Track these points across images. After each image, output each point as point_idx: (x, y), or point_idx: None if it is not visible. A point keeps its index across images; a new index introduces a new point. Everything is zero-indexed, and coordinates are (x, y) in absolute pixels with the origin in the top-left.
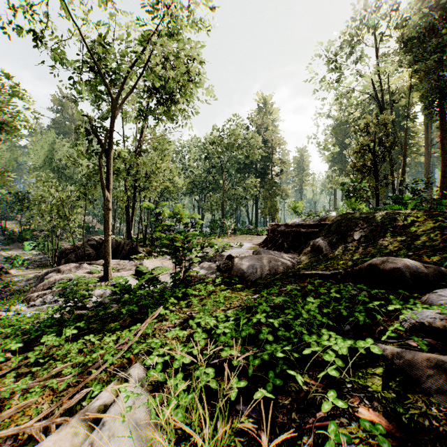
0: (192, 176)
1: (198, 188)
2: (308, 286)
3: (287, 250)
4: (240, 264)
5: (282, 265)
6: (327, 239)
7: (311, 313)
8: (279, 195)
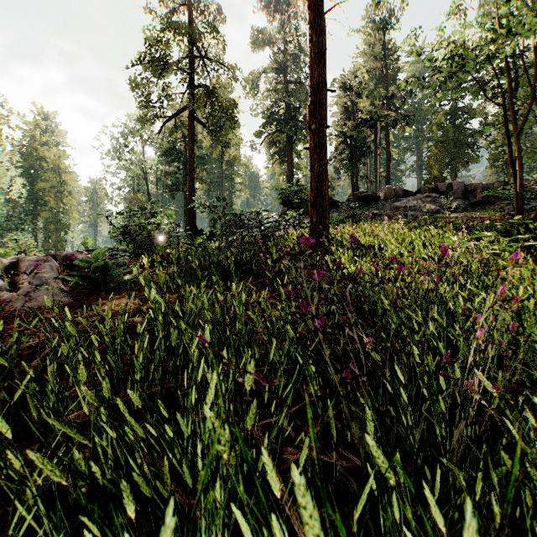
0: None
1: None
2: None
3: None
4: None
5: None
6: None
7: None
8: (67, 230)
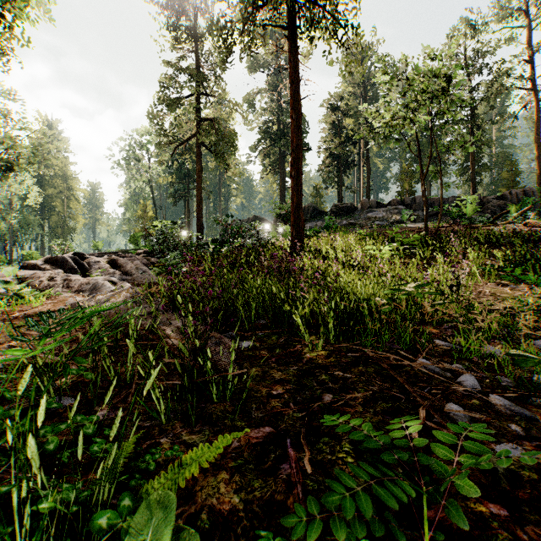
0: None
1: None
2: None
3: None
4: None
5: None
6: None
7: None
8: (73, 233)
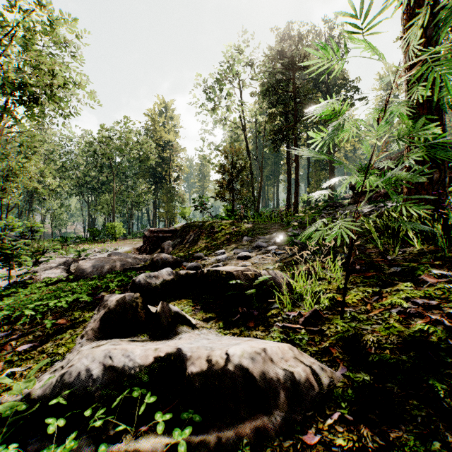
0: (80, 174)
1: (88, 188)
2: (106, 275)
3: (148, 252)
4: (82, 265)
5: (127, 264)
6: (173, 242)
7: (83, 288)
8: (176, 200)
